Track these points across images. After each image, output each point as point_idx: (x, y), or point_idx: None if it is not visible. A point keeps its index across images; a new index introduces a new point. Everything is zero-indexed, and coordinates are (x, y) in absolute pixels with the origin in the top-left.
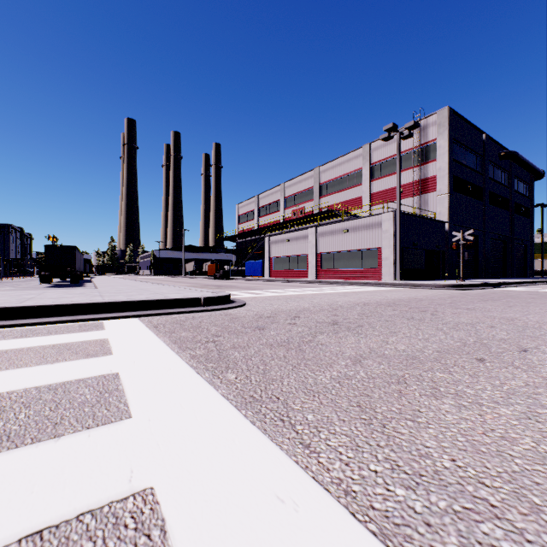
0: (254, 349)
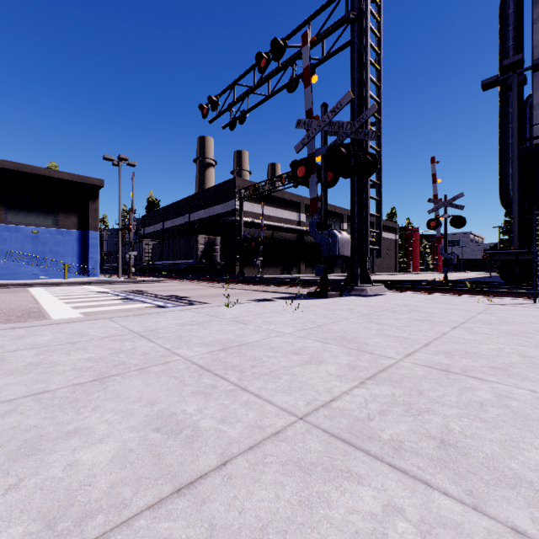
0: (5, 315)
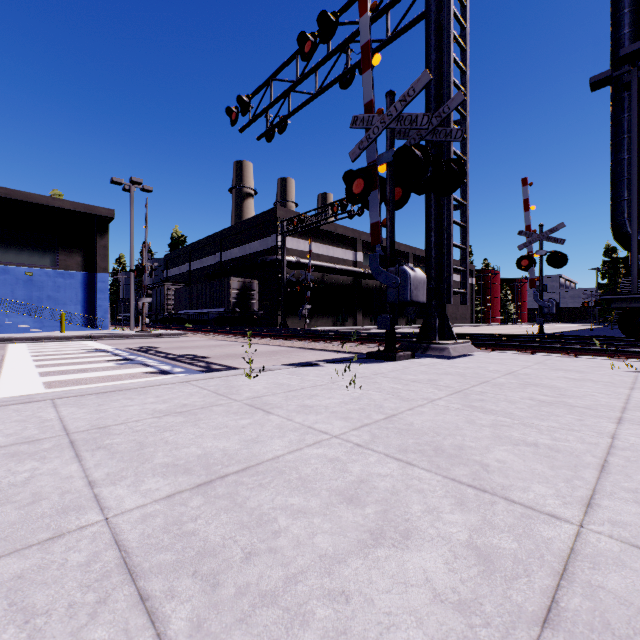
0: None
